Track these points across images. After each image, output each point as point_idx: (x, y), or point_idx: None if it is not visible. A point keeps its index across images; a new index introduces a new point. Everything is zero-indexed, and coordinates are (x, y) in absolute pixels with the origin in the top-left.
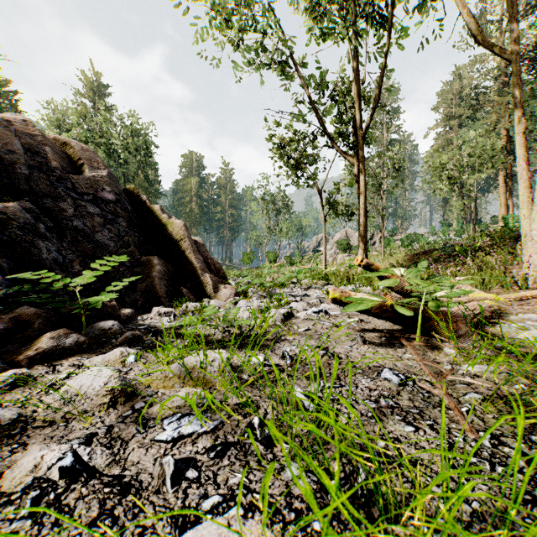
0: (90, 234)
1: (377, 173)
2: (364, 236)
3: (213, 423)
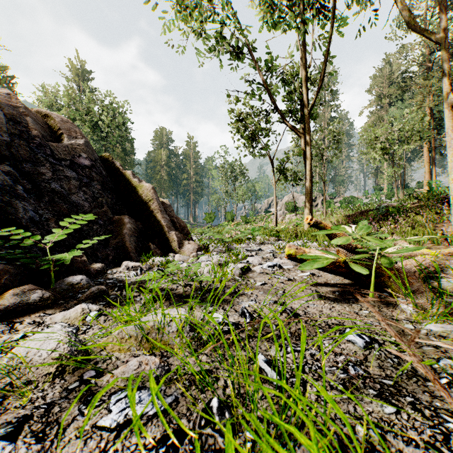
0: (66, 195)
1: (320, 145)
2: (310, 198)
3: (166, 400)
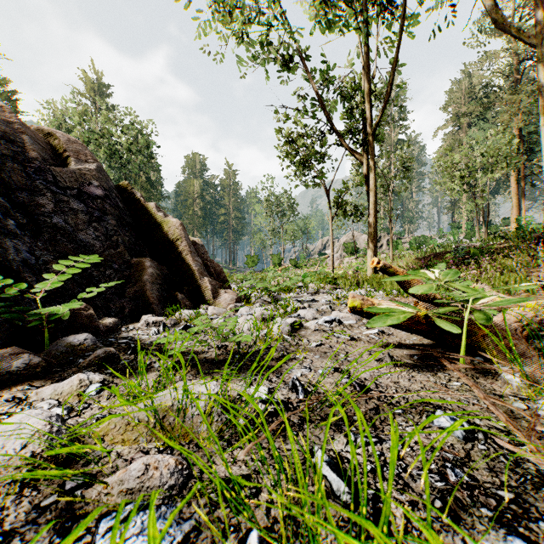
0: (72, 233)
1: (386, 173)
2: (374, 237)
3: (182, 527)
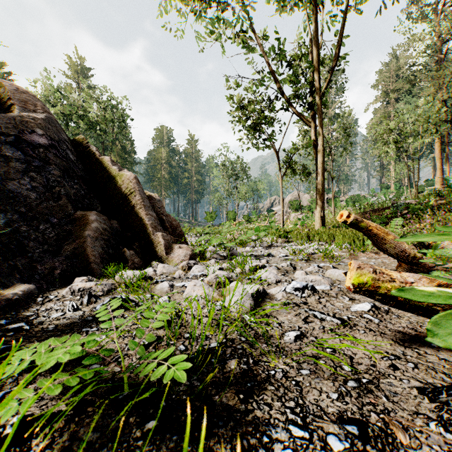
0: None
1: (328, 139)
2: (322, 194)
3: None
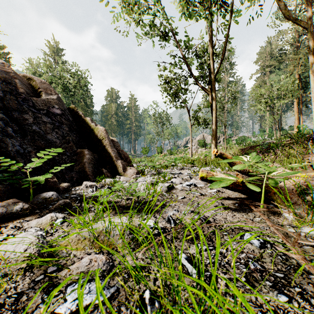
0: (43, 135)
1: (222, 100)
2: (215, 137)
3: (110, 290)
